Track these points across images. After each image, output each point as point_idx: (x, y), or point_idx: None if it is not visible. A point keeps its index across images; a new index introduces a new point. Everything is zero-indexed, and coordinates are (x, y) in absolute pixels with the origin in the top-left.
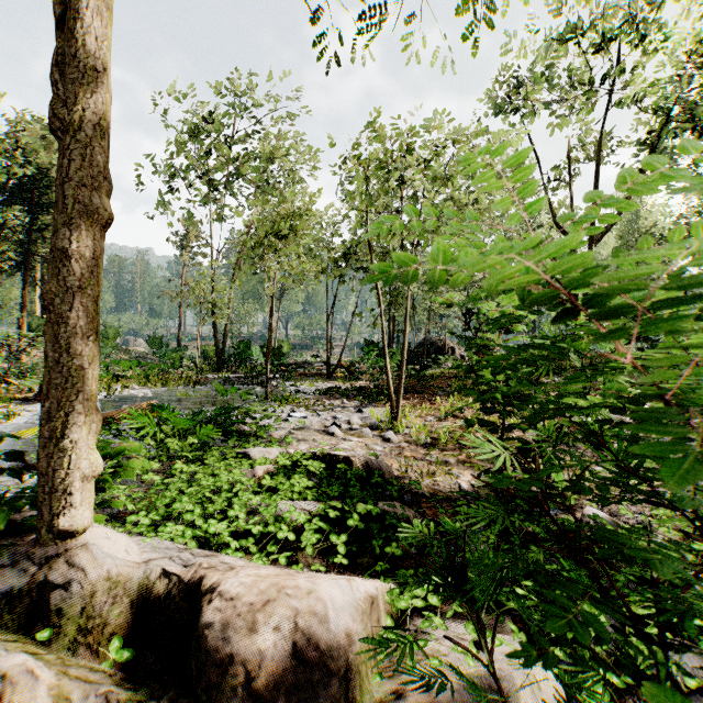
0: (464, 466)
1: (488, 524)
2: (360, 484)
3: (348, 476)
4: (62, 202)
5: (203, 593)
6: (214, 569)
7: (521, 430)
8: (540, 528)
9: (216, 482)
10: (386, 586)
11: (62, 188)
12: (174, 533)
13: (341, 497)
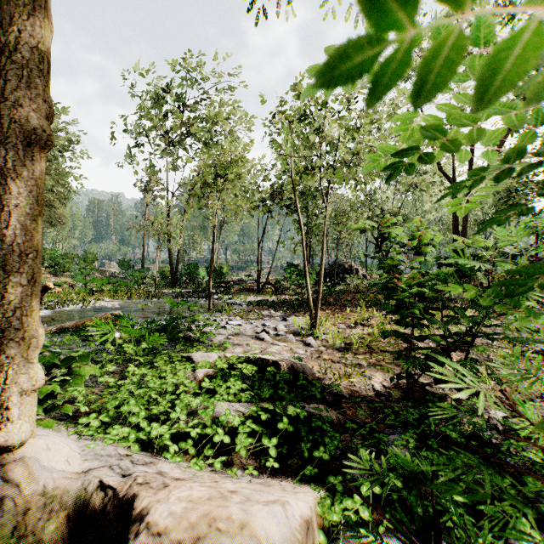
0: (374, 368)
1: (403, 425)
2: (288, 386)
3: (277, 379)
4: (0, 122)
5: (132, 520)
6: (148, 486)
7: (435, 341)
8: (456, 433)
9: (162, 385)
10: (317, 495)
11: (0, 108)
12: (120, 435)
13: (271, 398)
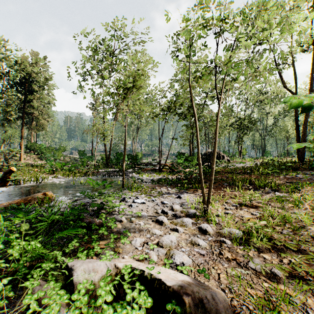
0: (297, 284)
1: None
2: None
3: None
4: None
5: None
6: None
7: None
8: None
9: None
10: None
11: None
12: None
13: None
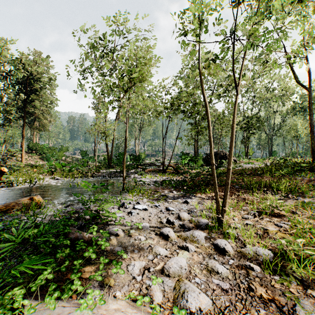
0: None
1: None
2: None
3: None
4: None
5: None
6: None
7: None
8: None
9: None
10: None
11: None
12: None
13: None
